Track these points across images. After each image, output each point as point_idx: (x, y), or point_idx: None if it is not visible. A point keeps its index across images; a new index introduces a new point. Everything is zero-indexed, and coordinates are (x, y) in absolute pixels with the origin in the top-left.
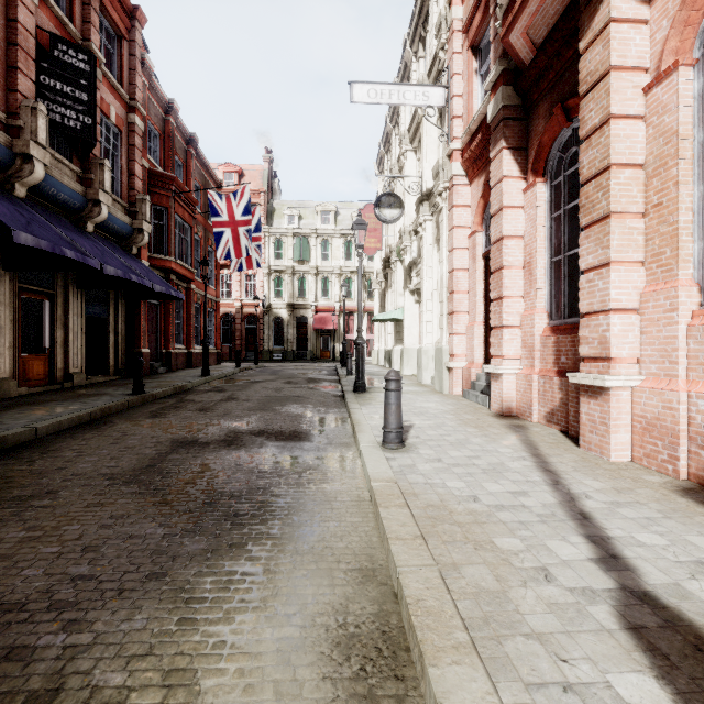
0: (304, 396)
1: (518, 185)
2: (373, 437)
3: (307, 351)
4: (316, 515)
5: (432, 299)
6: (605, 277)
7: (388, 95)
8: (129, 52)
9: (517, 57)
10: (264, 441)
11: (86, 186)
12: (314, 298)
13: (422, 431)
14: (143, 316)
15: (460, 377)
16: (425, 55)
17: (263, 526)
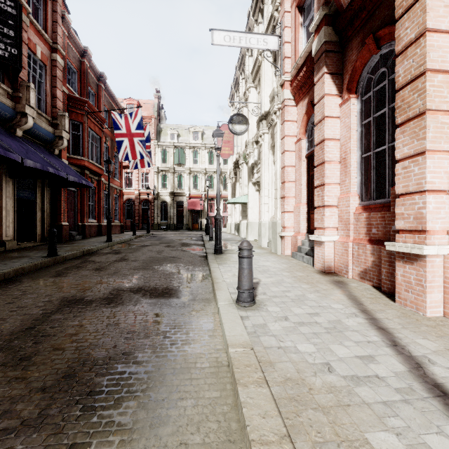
0: (177, 257)
1: (336, 101)
2: (229, 294)
3: (183, 224)
4: (174, 389)
5: (268, 188)
6: (421, 164)
7: (239, 40)
8: (52, 9)
9: (338, 1)
10: (140, 298)
11: (15, 102)
12: (187, 189)
13: (267, 288)
14: (63, 199)
15: (289, 243)
16: (262, 21)
17: (116, 410)
